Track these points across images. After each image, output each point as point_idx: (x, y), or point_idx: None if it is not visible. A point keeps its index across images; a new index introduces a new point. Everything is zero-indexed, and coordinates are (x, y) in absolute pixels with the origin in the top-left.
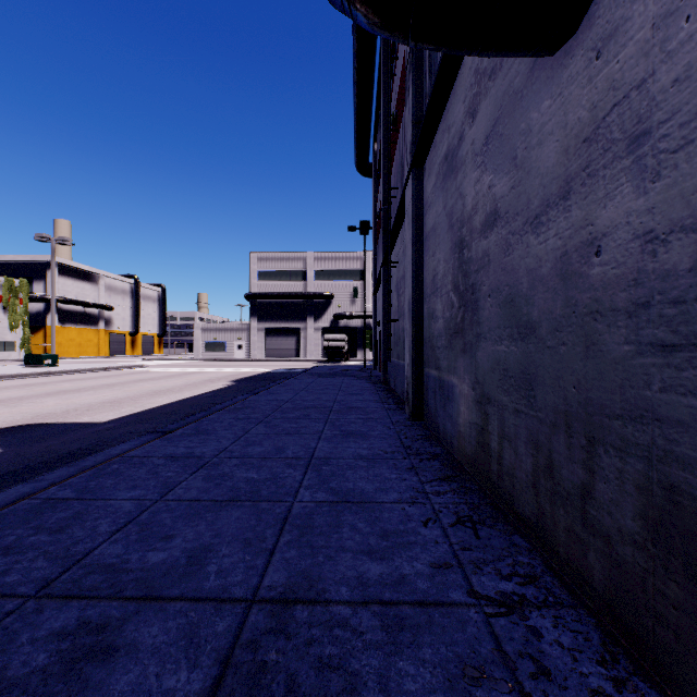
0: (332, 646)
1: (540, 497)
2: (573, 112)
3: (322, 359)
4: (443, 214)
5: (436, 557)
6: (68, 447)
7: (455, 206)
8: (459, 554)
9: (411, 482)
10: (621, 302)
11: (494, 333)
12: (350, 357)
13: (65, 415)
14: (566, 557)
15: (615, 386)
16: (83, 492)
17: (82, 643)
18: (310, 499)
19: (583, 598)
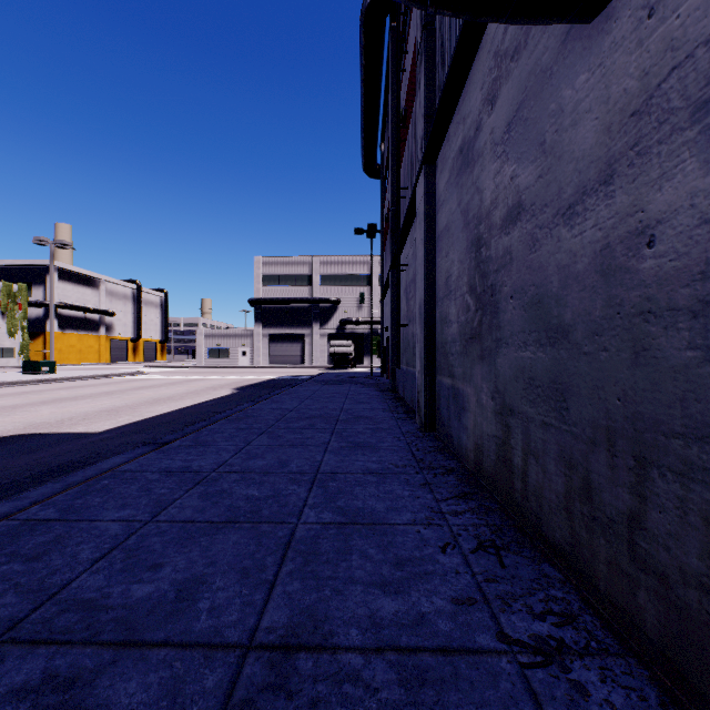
0: (341, 708)
1: (575, 522)
2: (617, 83)
3: (328, 366)
4: (458, 211)
5: (457, 590)
6: (58, 459)
7: (472, 202)
8: (483, 587)
9: (425, 501)
10: (682, 299)
11: (518, 338)
12: (356, 364)
13: (60, 425)
14: (609, 593)
15: (675, 398)
16: (67, 512)
17: (45, 703)
18: (316, 520)
19: (630, 643)
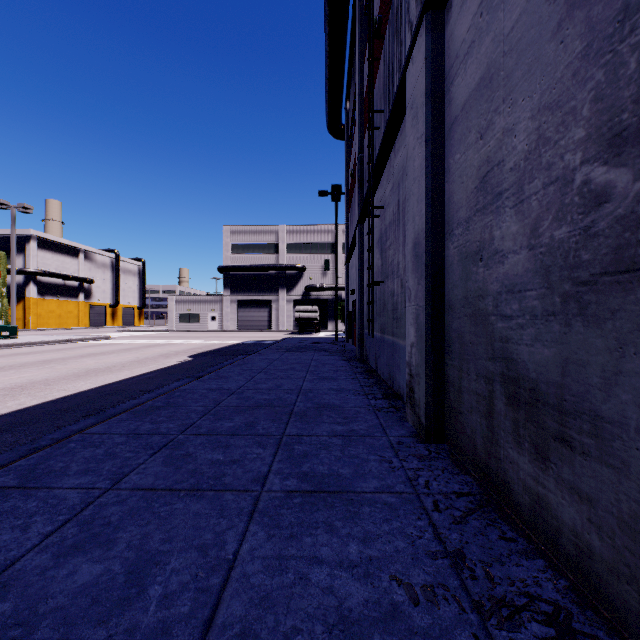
0: None
1: None
2: None
3: (294, 331)
4: (534, 5)
5: None
6: None
7: None
8: None
9: None
10: None
11: None
12: (321, 328)
13: None
14: None
15: None
16: None
17: None
18: None
19: None
